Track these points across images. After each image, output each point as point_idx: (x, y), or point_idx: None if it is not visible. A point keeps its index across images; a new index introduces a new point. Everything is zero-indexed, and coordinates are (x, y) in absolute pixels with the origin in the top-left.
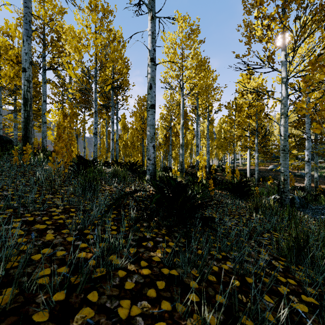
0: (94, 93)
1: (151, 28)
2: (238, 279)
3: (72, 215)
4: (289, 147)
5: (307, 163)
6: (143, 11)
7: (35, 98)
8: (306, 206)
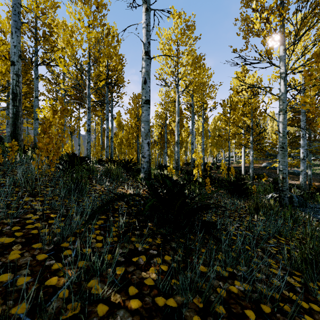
0: (87, 88)
1: (146, 20)
2: (252, 307)
3: (51, 222)
4: None
5: (302, 160)
6: (138, 4)
7: (29, 94)
8: (305, 205)
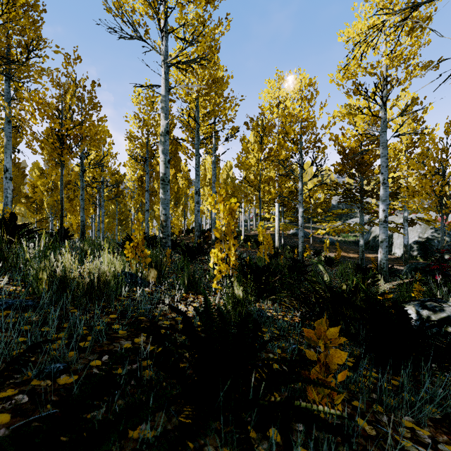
0: None
1: None
2: None
3: None
4: (316, 204)
5: (383, 224)
6: None
7: None
8: None
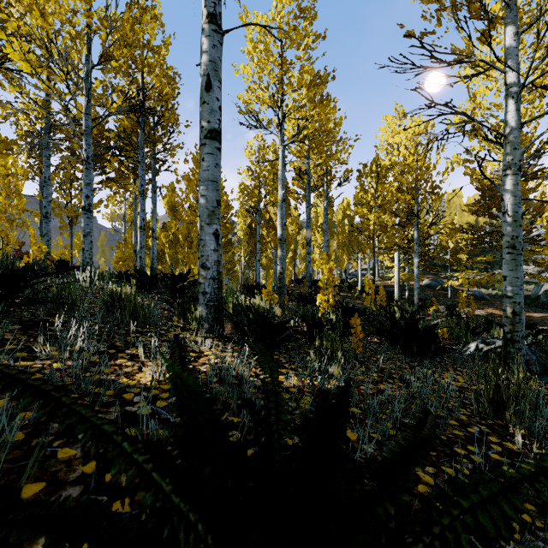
0: (85, 116)
1: None
2: None
3: None
4: (457, 248)
5: None
6: None
7: None
8: None
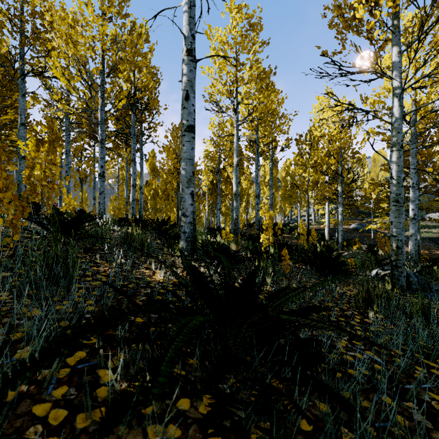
0: (100, 111)
1: None
2: None
3: None
4: (379, 198)
5: (412, 220)
6: None
7: (16, 123)
8: (427, 287)
